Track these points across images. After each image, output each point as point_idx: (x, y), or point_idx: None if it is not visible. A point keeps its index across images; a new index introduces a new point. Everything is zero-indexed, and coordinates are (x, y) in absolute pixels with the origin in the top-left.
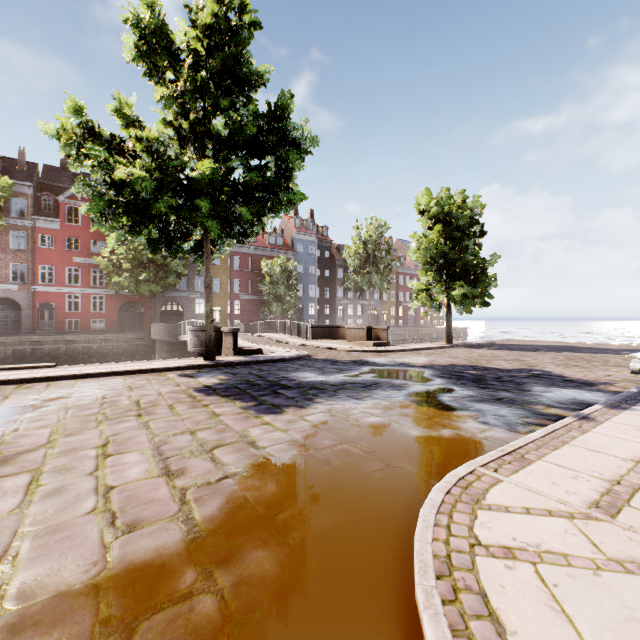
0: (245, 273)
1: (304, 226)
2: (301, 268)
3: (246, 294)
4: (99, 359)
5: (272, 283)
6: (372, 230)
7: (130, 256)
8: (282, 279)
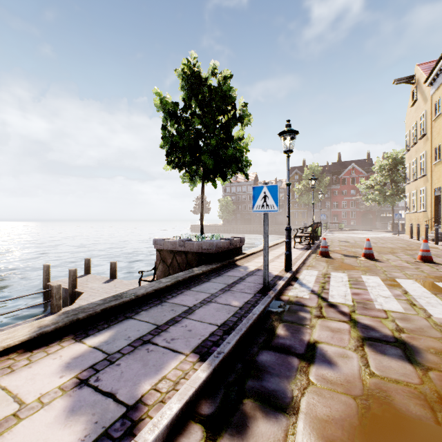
0: None
1: None
2: None
3: None
4: None
5: None
6: None
7: None
8: None
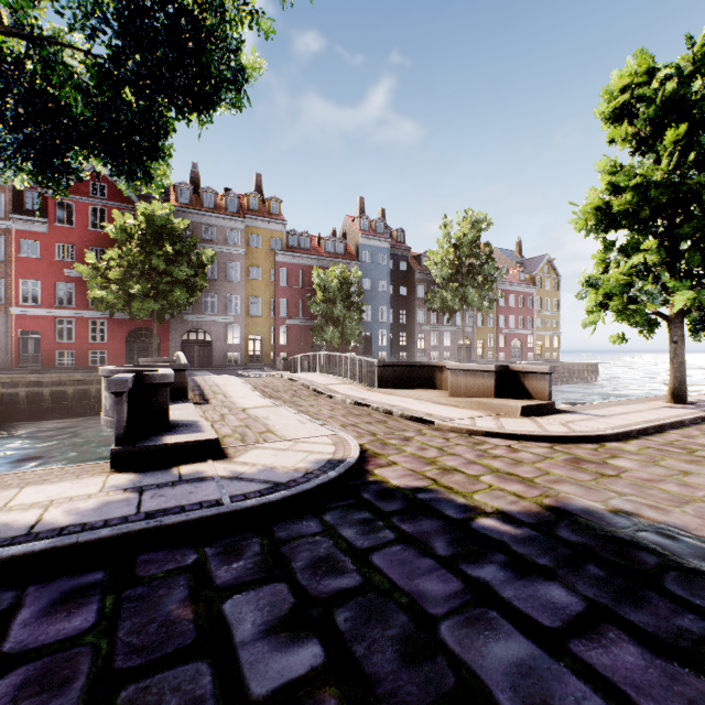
0: (294, 290)
1: (372, 228)
2: (369, 285)
3: (295, 318)
4: (76, 408)
5: (326, 301)
6: (467, 226)
7: (124, 262)
8: (340, 295)
